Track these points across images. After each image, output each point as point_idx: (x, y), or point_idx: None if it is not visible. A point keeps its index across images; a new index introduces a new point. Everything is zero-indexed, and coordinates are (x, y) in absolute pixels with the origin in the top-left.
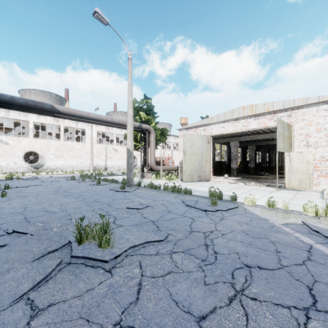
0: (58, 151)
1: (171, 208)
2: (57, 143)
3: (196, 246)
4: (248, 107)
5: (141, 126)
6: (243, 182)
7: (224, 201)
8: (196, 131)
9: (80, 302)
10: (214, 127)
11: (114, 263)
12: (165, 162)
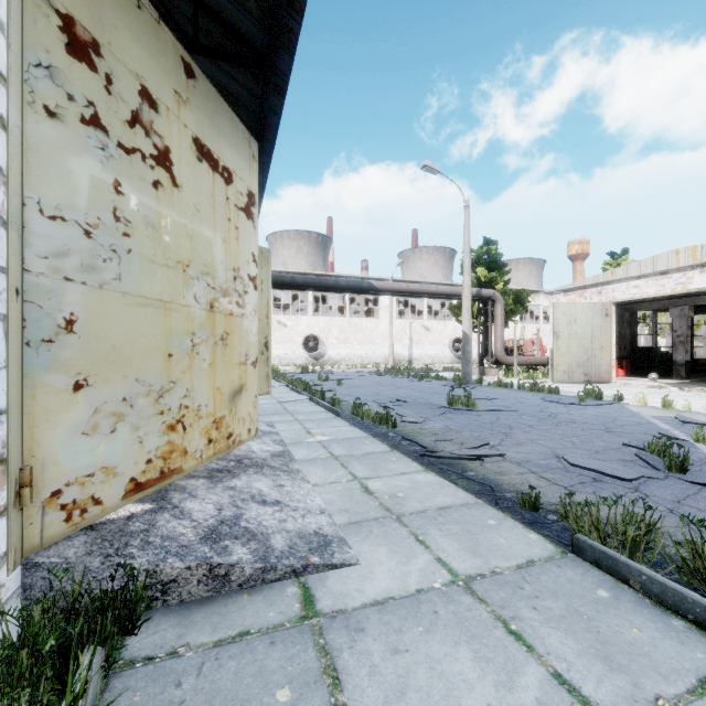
0: (342, 334)
1: (525, 401)
2: (340, 322)
3: (540, 415)
4: (687, 251)
5: (480, 293)
6: (681, 386)
7: (603, 401)
8: (582, 296)
9: (468, 419)
10: (618, 288)
11: (479, 414)
12: (526, 350)
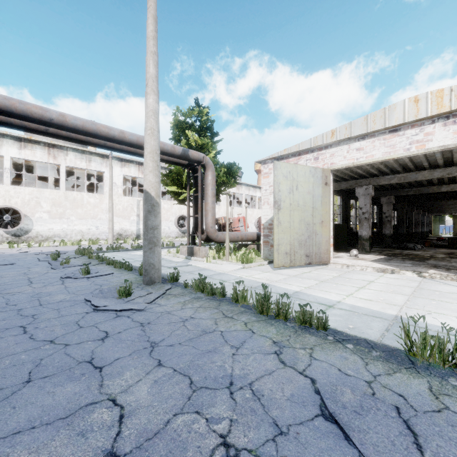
0: (55, 208)
1: None
2: (53, 194)
3: None
4: (430, 96)
5: (187, 153)
6: (408, 268)
7: None
8: (296, 164)
9: None
10: (338, 152)
11: None
12: (234, 226)
